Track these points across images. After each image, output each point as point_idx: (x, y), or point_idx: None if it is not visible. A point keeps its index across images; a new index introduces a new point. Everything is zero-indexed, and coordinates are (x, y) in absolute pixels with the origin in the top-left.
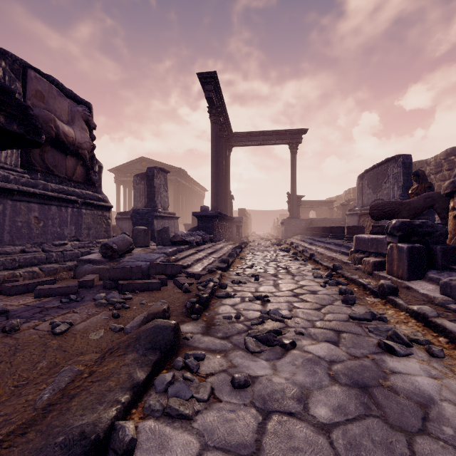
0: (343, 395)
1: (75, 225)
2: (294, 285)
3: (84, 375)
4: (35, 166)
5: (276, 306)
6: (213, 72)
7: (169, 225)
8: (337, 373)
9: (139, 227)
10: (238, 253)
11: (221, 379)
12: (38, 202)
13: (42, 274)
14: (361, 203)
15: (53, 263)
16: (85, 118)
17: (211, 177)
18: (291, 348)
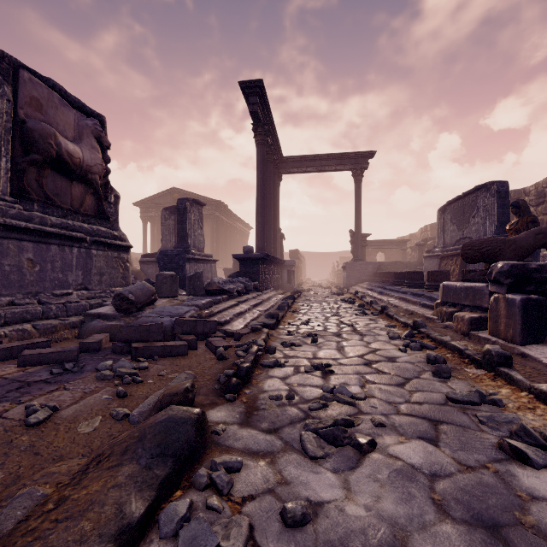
0: (462, 542)
1: (83, 270)
2: (364, 349)
3: (47, 507)
4: (29, 194)
5: (343, 379)
6: (259, 80)
7: (205, 270)
8: (445, 498)
9: (164, 272)
10: (290, 305)
11: (266, 507)
12: (32, 240)
13: (35, 333)
14: (443, 242)
15: (52, 318)
16: (96, 134)
17: (256, 211)
18: (370, 450)
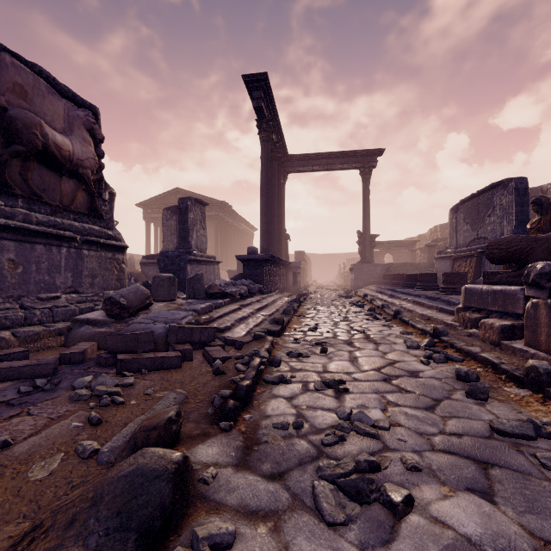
0: None
1: (73, 271)
2: (381, 360)
3: None
4: (12, 188)
5: (360, 400)
6: (263, 73)
7: (208, 272)
8: None
9: (162, 274)
10: (295, 308)
11: None
12: (14, 239)
13: (15, 342)
14: (455, 243)
15: (36, 324)
16: (88, 126)
17: (260, 210)
18: (407, 511)
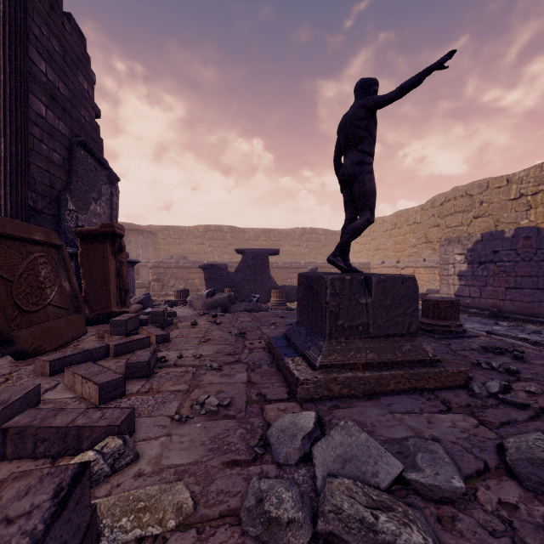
0: None
1: None
2: None
3: None
4: None
5: None
6: None
7: None
8: None
9: None
10: None
11: None
12: None
13: None
14: None
15: None
16: None
17: None
18: None
